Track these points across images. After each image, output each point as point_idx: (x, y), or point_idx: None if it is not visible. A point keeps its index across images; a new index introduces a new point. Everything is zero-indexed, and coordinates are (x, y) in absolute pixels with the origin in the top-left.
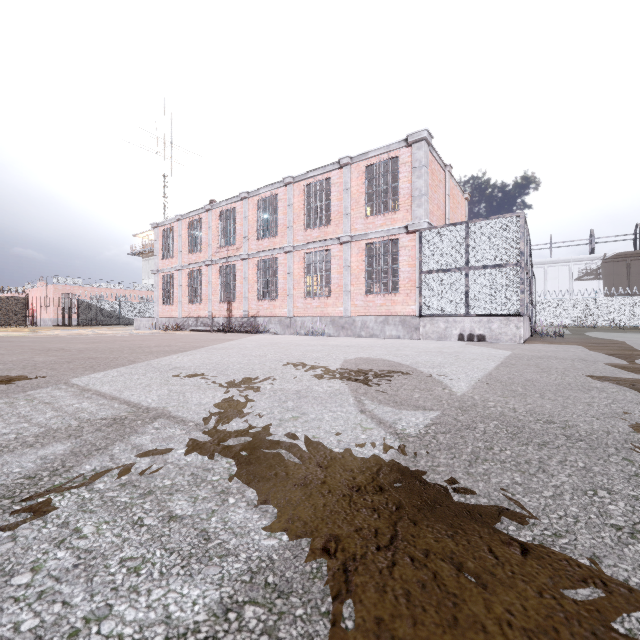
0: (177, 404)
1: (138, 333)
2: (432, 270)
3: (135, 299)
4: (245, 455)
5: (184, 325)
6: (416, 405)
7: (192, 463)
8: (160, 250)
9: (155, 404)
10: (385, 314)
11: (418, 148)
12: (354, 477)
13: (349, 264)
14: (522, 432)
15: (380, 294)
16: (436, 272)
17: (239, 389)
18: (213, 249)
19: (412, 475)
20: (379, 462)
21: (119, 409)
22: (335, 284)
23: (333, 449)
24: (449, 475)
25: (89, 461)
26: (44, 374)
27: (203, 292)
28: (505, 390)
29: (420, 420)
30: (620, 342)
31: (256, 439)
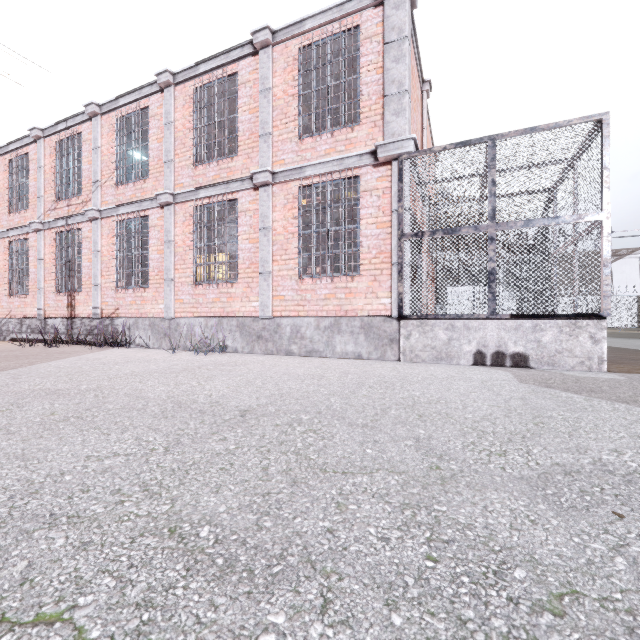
0: None
1: None
2: (423, 231)
3: None
4: None
5: (1, 331)
6: None
7: None
8: None
9: None
10: (334, 313)
11: (396, 5)
12: None
13: (270, 224)
14: None
15: (325, 277)
16: (431, 234)
17: None
18: (46, 204)
19: None
20: None
21: None
22: (245, 260)
23: None
24: None
25: None
26: None
27: (30, 276)
28: None
29: None
30: None
31: None
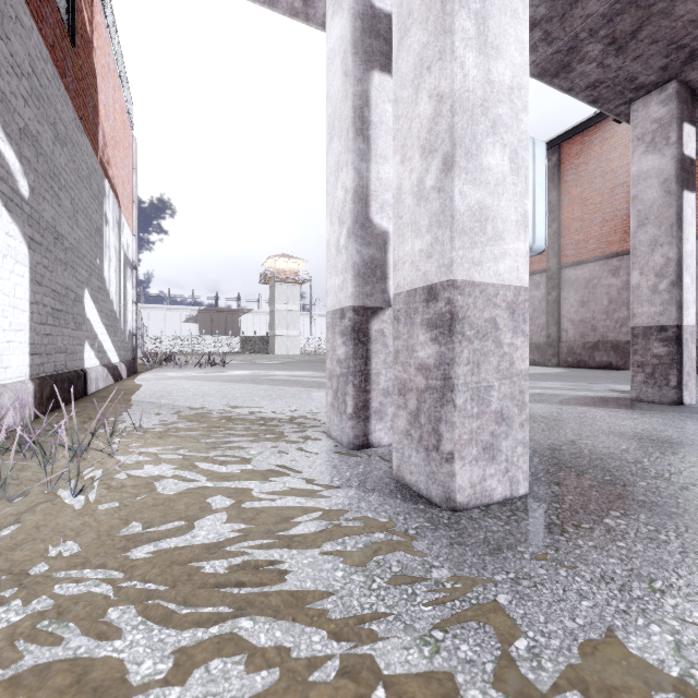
0: None
1: None
2: None
3: None
4: None
5: None
6: None
7: None
8: None
9: None
10: None
11: None
12: None
13: None
14: None
15: None
16: None
17: None
18: None
19: None
20: None
21: None
22: None
23: None
24: None
25: None
26: None
27: None
28: None
29: None
30: None
31: None
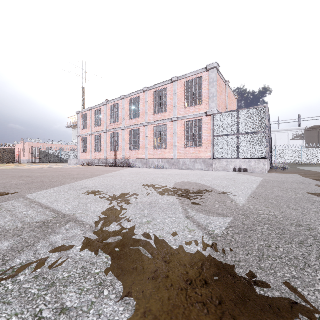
0: (82, 212)
1: (69, 167)
2: (219, 135)
3: (68, 149)
4: (117, 251)
5: (92, 163)
6: (218, 213)
7: (84, 258)
8: (80, 125)
9: (69, 212)
10: (195, 157)
11: (212, 72)
12: (187, 272)
13: (176, 132)
14: (285, 233)
15: (192, 147)
16: (221, 136)
17: (118, 201)
18: (107, 124)
19: (224, 269)
20: (202, 258)
21: (48, 215)
22: (169, 142)
23: (172, 246)
24: (248, 269)
25: (20, 256)
26: (13, 191)
27: (102, 146)
28: (266, 202)
29: (222, 224)
30: (318, 172)
31: (125, 238)
